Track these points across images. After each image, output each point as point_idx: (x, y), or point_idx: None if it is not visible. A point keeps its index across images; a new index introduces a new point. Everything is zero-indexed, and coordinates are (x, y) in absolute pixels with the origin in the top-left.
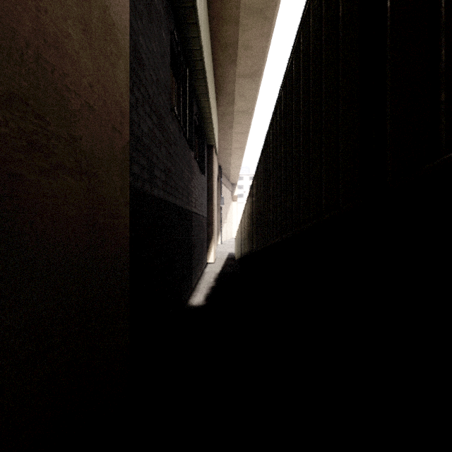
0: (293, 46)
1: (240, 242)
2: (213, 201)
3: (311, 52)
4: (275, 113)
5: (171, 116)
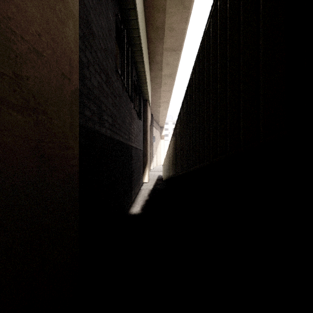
0: (210, 11)
1: (166, 168)
2: (147, 139)
3: (228, 9)
4: (194, 69)
5: (116, 75)
